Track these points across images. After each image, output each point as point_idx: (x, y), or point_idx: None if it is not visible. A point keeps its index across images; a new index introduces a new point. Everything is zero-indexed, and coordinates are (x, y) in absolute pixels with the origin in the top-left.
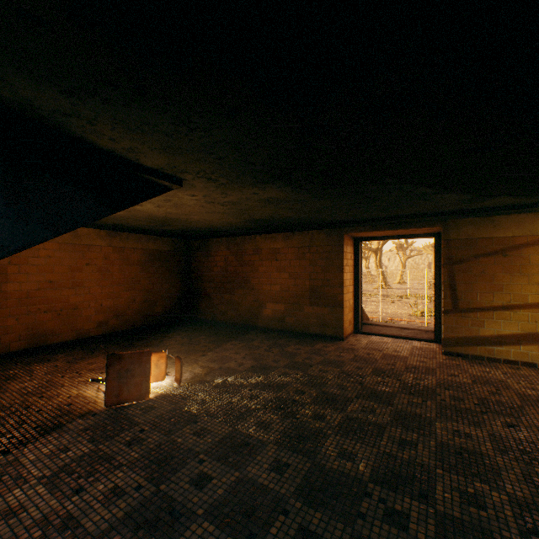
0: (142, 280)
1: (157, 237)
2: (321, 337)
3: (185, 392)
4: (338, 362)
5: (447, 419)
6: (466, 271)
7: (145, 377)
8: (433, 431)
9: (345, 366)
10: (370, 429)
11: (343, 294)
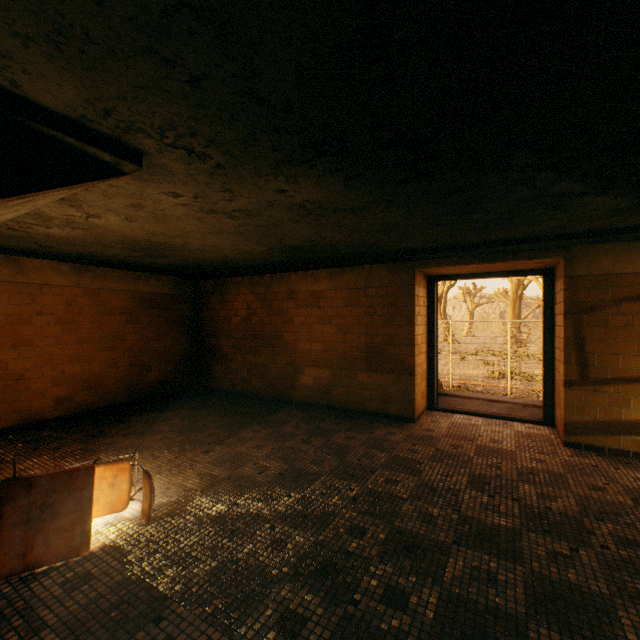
0: (129, 335)
1: (152, 275)
2: (382, 417)
3: (159, 533)
4: (414, 463)
5: (634, 600)
6: (601, 323)
7: (80, 515)
8: (621, 637)
9: (425, 472)
10: (499, 635)
11: (414, 356)
